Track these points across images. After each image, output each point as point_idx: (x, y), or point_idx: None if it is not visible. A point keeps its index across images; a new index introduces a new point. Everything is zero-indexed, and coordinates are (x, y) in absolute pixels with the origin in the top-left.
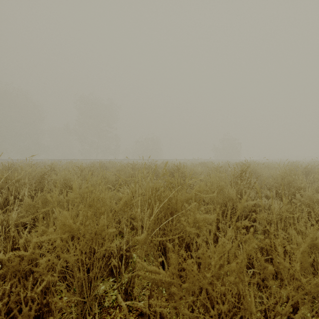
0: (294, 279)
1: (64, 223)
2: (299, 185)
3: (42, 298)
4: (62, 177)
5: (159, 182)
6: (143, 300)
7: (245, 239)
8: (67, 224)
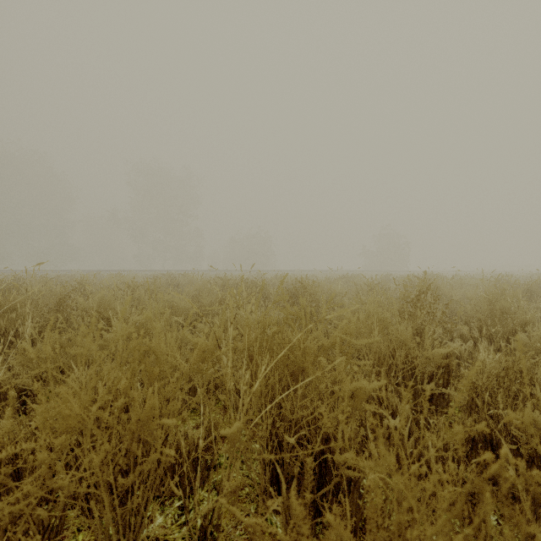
0: None
1: (57, 411)
2: (523, 317)
3: None
4: (96, 302)
5: (270, 310)
6: None
7: (490, 473)
8: (66, 412)
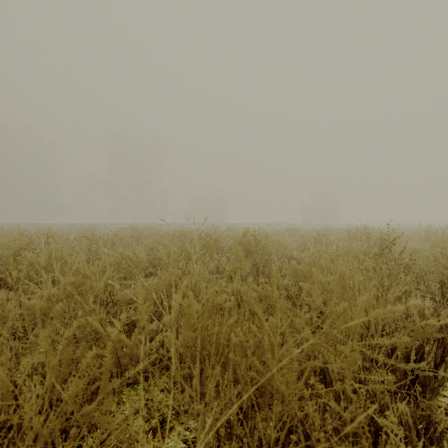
0: None
1: None
2: None
3: None
4: (46, 256)
5: (223, 262)
6: None
7: None
8: None
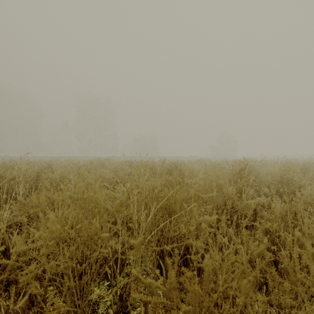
0: (310, 293)
1: (50, 228)
2: (299, 183)
3: (25, 313)
4: (58, 175)
5: (157, 179)
6: (139, 307)
7: (259, 251)
8: (54, 229)
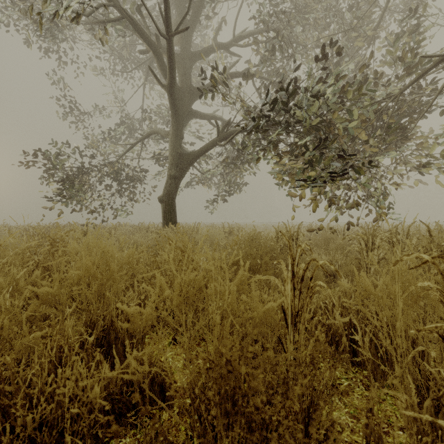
0: None
1: None
2: None
3: None
4: None
5: None
6: None
7: None
8: None
